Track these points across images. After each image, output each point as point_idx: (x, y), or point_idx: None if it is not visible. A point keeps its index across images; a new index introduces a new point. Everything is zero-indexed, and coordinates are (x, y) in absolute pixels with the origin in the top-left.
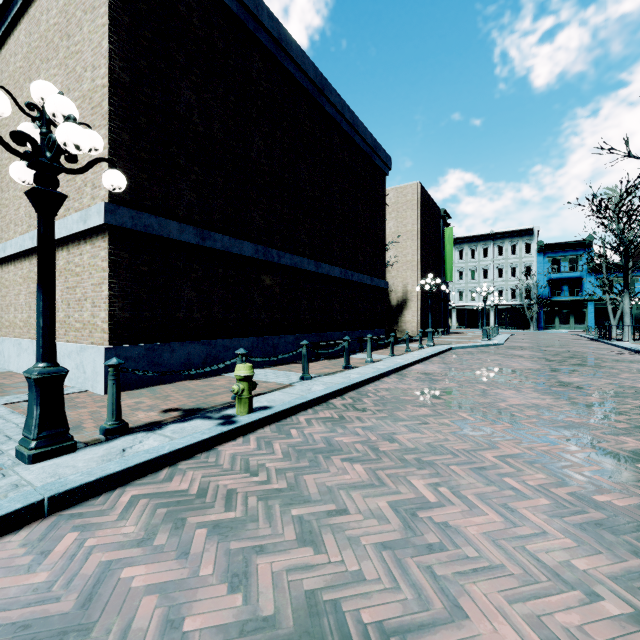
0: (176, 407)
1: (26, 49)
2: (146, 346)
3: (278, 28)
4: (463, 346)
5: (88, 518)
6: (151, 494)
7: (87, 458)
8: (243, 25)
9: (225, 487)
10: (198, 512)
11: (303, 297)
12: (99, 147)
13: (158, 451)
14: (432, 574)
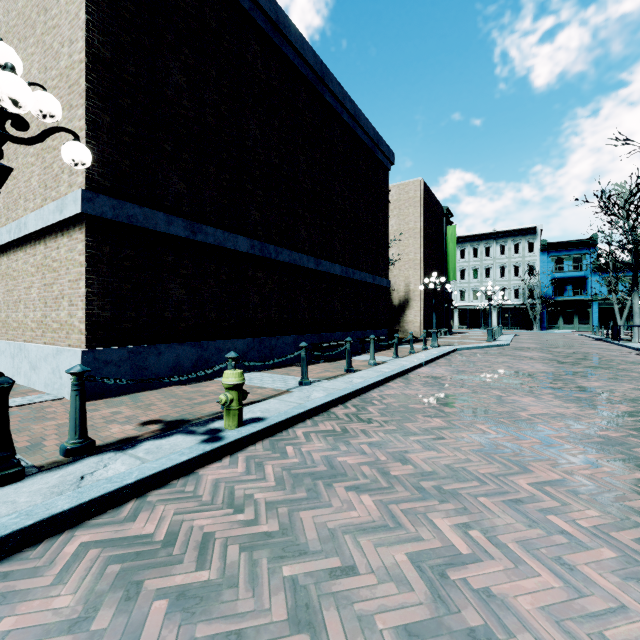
0: (157, 418)
1: (4, 29)
2: (129, 348)
3: (275, 9)
4: (468, 347)
5: (14, 581)
6: (106, 541)
7: (34, 490)
8: (238, 4)
9: (201, 530)
10: (161, 571)
11: (302, 296)
12: (56, 113)
13: (123, 479)
14: None
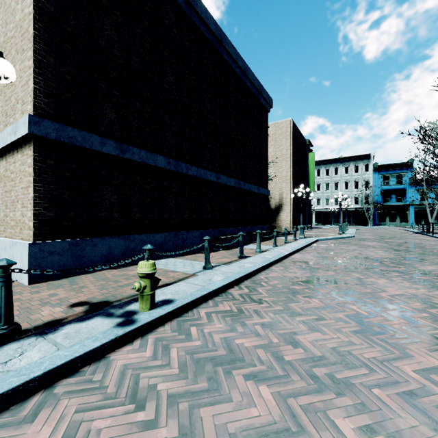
0: (85, 300)
1: None
2: (70, 241)
3: None
4: (326, 238)
5: None
6: None
7: None
8: None
9: (97, 435)
10: None
11: (206, 201)
12: None
13: (31, 371)
14: None
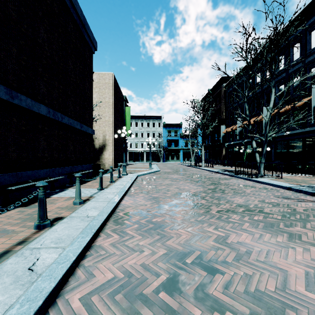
0: None
1: None
2: None
3: None
4: (143, 174)
5: None
6: None
7: None
8: None
9: None
10: None
11: None
12: None
13: None
14: None
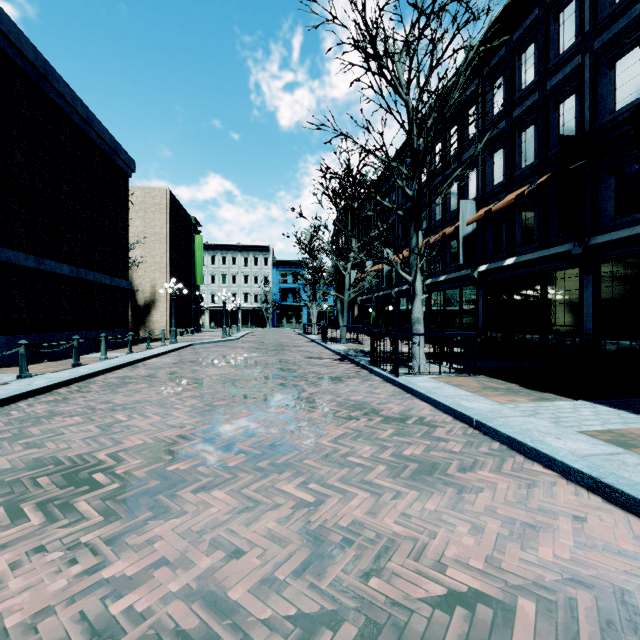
0: None
1: None
2: None
3: None
4: (203, 342)
5: None
6: None
7: None
8: None
9: None
10: None
11: (18, 295)
12: None
13: None
14: (112, 439)
